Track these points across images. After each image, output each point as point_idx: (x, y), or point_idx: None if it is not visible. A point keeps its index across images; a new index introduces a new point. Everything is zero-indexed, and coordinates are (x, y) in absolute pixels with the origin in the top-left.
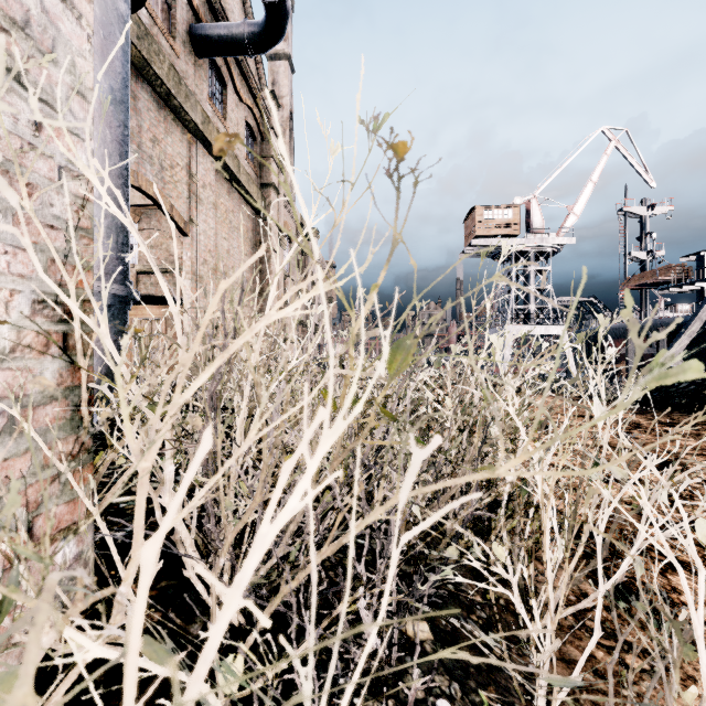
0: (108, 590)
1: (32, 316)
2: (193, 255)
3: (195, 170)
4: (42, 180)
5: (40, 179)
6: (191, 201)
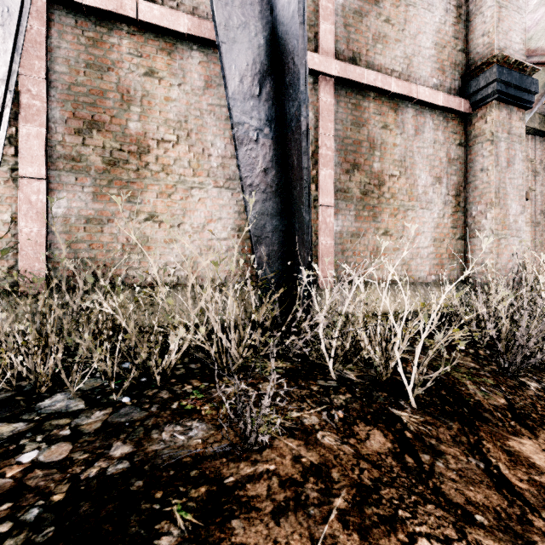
0: (541, 290)
1: (518, 267)
2: (531, 210)
3: (533, 156)
4: (519, 248)
5: (519, 248)
6: (530, 177)
